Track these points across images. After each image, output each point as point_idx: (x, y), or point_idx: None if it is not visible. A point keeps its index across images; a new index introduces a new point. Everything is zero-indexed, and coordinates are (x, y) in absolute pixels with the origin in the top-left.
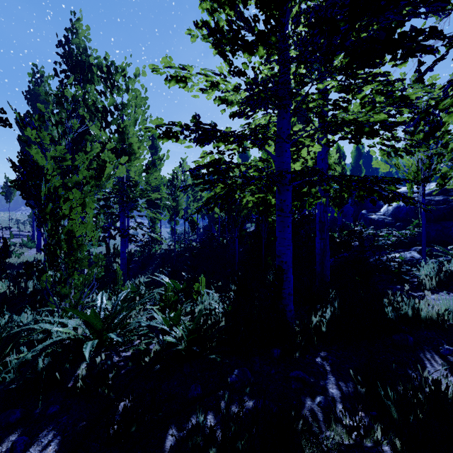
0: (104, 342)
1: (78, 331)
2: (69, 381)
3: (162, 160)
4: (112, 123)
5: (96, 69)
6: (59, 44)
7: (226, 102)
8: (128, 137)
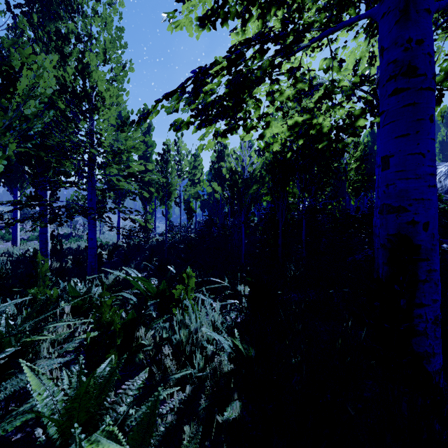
0: None
1: None
2: None
3: None
4: (71, 56)
5: None
6: None
7: None
8: (88, 69)
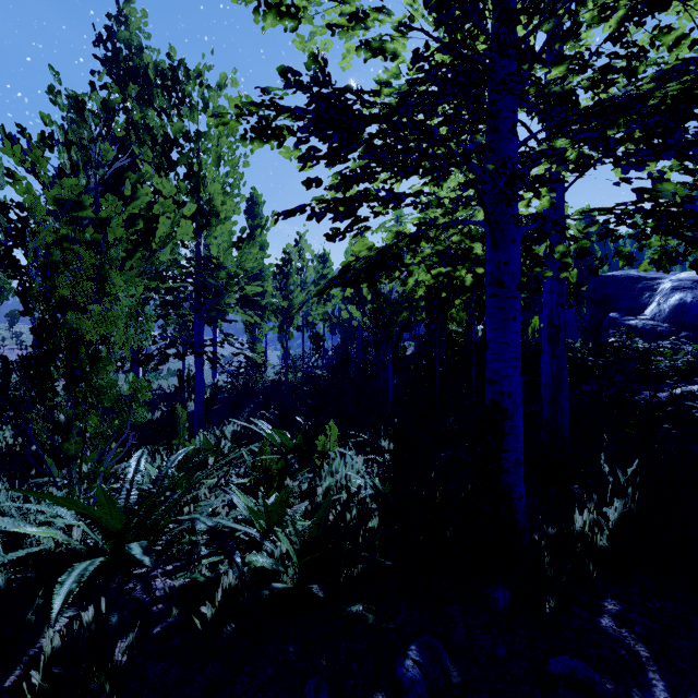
0: (129, 557)
1: (73, 534)
2: (12, 670)
3: (264, 227)
4: (180, 162)
5: (154, 73)
6: (97, 41)
7: (381, 54)
8: (204, 183)
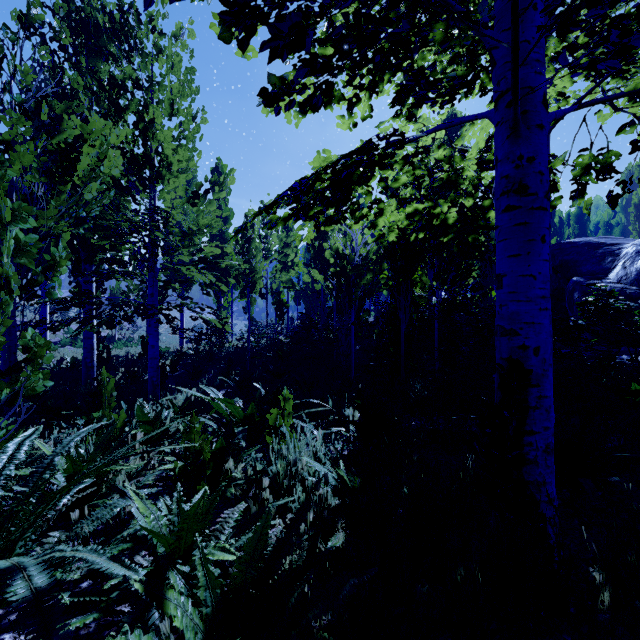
0: None
1: None
2: None
3: (222, 185)
4: (128, 110)
5: (102, 15)
6: None
7: None
8: (152, 129)
